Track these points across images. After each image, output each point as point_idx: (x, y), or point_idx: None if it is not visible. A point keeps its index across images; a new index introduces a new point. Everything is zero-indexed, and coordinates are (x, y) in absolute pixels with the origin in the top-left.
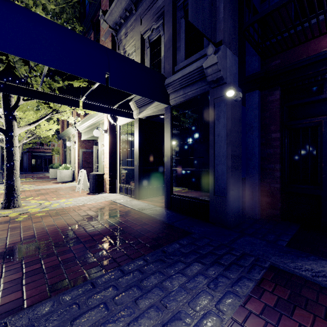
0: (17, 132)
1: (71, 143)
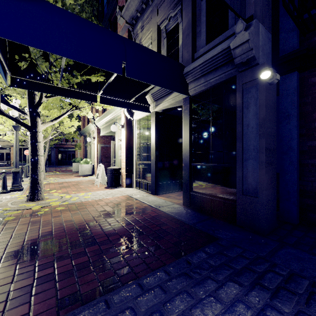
0: (40, 128)
1: (91, 139)
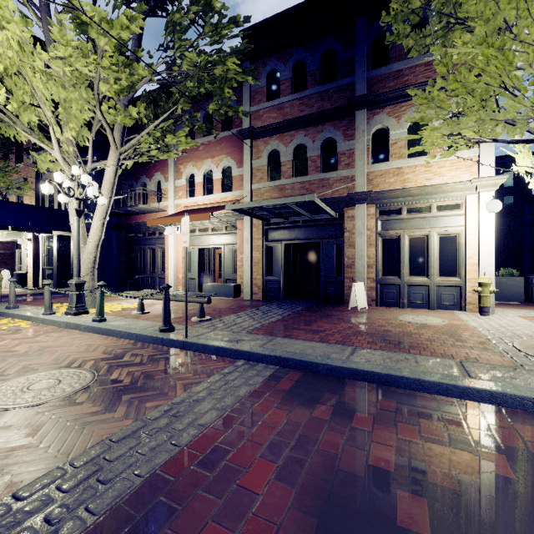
0: None
1: None
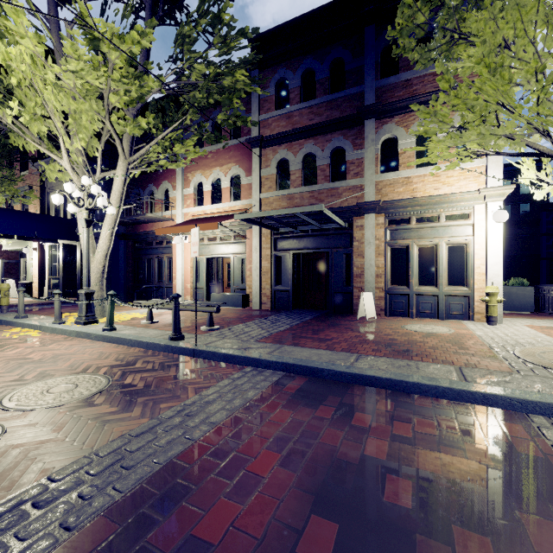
0: None
1: None
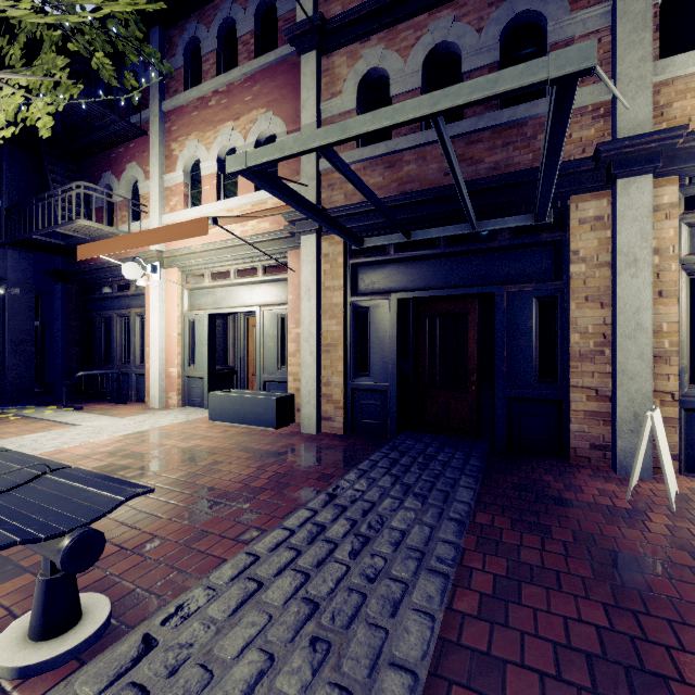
0: None
1: None
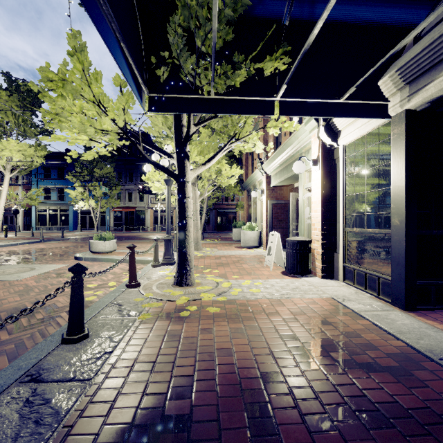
0: (189, 177)
1: (257, 193)
